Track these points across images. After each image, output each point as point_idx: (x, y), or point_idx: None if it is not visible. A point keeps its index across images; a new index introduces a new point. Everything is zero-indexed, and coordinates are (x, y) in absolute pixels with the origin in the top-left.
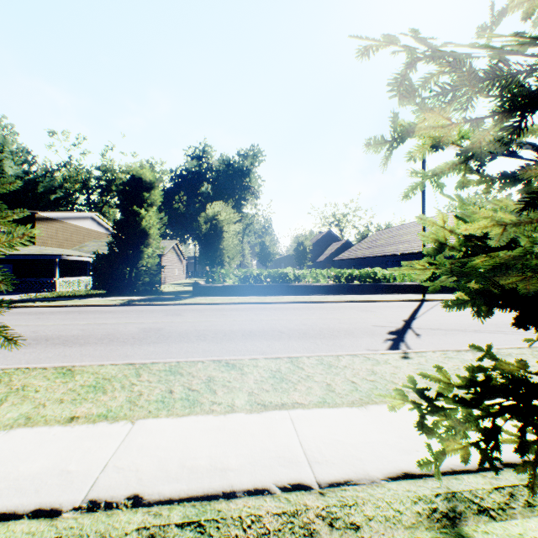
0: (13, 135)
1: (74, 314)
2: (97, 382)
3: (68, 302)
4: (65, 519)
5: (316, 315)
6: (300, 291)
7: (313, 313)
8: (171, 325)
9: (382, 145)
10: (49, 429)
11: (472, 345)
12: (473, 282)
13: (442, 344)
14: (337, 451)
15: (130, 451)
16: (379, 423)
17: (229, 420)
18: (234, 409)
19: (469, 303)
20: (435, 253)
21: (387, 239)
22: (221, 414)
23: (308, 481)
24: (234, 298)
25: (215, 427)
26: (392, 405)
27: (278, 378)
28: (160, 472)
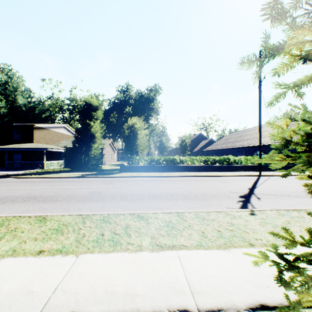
0: (22, 82)
1: (52, 182)
2: (58, 226)
3: (49, 175)
4: None
5: (193, 184)
6: (183, 169)
7: (192, 183)
8: (106, 190)
9: (254, 61)
10: (25, 259)
11: (309, 213)
12: (311, 168)
13: (275, 205)
14: (211, 284)
15: (73, 278)
16: (239, 262)
17: (138, 257)
18: (142, 249)
19: (311, 184)
20: (282, 147)
21: (235, 138)
22: (133, 251)
23: (191, 308)
24: (144, 173)
25: (129, 261)
26: (256, 261)
27: (170, 227)
28: (91, 295)
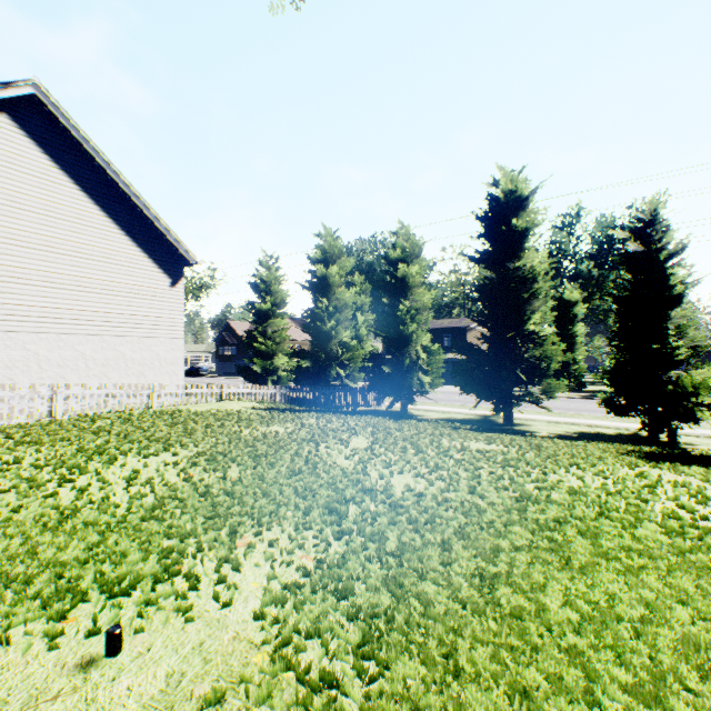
0: None
1: (567, 401)
2: None
3: None
4: (699, 434)
5: None
6: None
7: None
8: None
9: None
10: None
11: None
12: None
13: None
14: None
15: (701, 432)
16: None
17: None
18: None
19: None
20: None
21: None
22: None
23: None
24: None
25: None
26: None
27: None
28: None
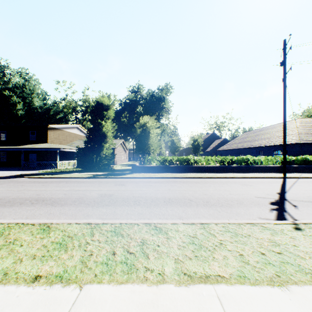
0: (38, 84)
1: (63, 183)
2: (63, 239)
3: (61, 175)
4: None
5: (212, 187)
6: (198, 170)
7: (210, 186)
8: (117, 192)
9: None
10: (15, 288)
11: None
12: None
13: None
14: None
15: None
16: None
17: (161, 293)
18: (165, 279)
19: None
20: None
21: (252, 137)
22: (153, 284)
23: None
24: (156, 174)
25: (149, 302)
26: None
27: (197, 245)
28: None
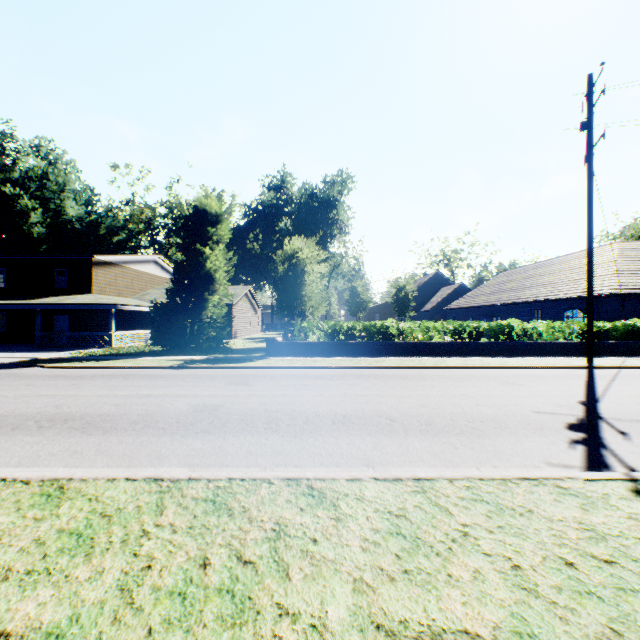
0: (75, 172)
1: (117, 380)
2: (87, 522)
3: (117, 362)
4: None
5: (437, 389)
6: (406, 350)
7: (432, 386)
8: (232, 401)
9: None
10: None
11: None
12: None
13: None
14: None
15: None
16: None
17: None
18: None
19: None
20: None
21: (519, 280)
22: None
23: None
24: (318, 360)
25: None
26: None
27: (407, 538)
28: None
